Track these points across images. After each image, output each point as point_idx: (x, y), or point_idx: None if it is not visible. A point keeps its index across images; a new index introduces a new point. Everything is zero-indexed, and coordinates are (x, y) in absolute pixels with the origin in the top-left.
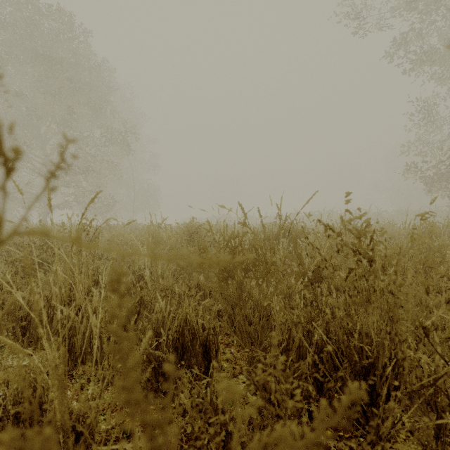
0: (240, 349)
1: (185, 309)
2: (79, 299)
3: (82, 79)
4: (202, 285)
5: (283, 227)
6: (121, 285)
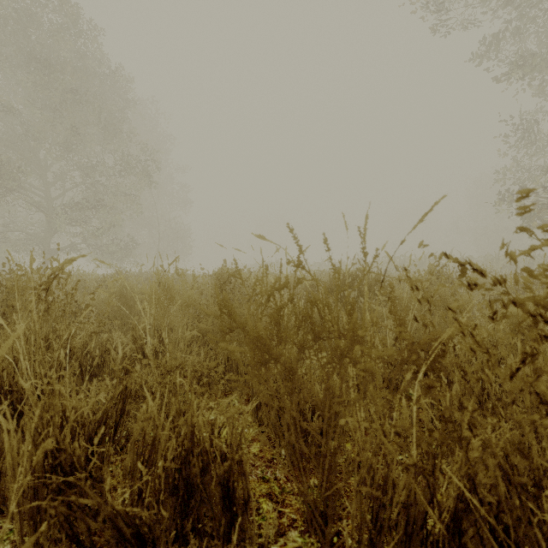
0: (290, 480)
1: (192, 418)
2: (24, 389)
3: (92, 89)
4: (234, 358)
5: (350, 274)
6: (115, 358)
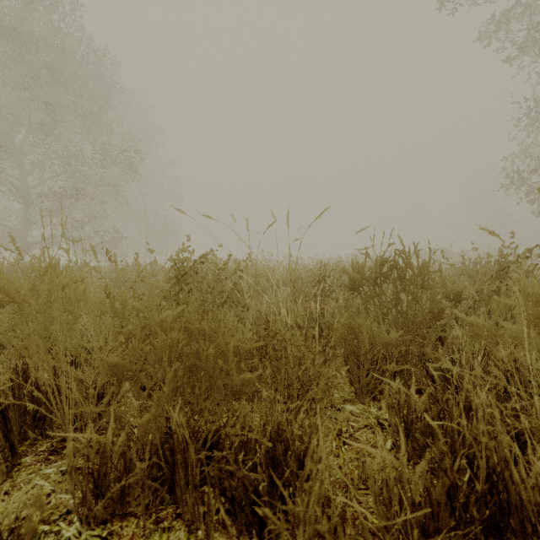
0: None
1: None
2: None
3: (70, 69)
4: (176, 439)
5: (386, 260)
6: None
